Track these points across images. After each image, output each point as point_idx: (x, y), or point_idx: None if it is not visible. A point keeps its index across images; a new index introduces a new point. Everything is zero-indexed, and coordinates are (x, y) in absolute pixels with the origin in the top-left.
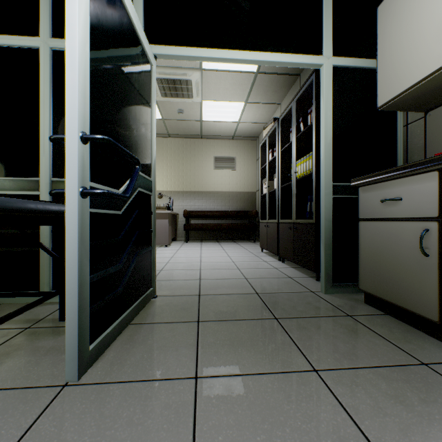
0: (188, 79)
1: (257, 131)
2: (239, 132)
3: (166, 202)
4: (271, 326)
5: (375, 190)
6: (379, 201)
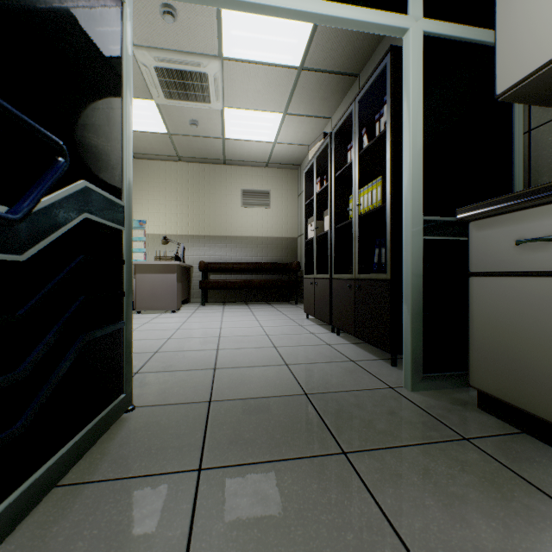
0: (203, 71)
1: (299, 157)
2: (275, 157)
3: (175, 249)
4: (339, 474)
5: (502, 226)
6: (511, 243)
